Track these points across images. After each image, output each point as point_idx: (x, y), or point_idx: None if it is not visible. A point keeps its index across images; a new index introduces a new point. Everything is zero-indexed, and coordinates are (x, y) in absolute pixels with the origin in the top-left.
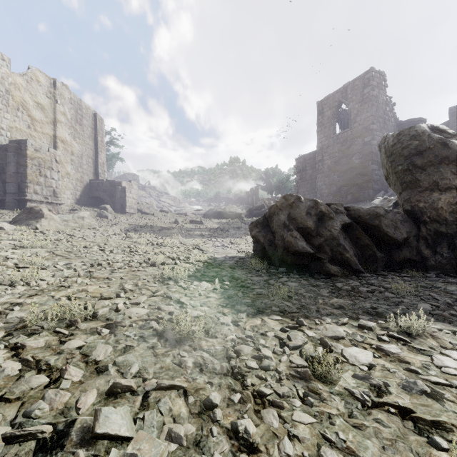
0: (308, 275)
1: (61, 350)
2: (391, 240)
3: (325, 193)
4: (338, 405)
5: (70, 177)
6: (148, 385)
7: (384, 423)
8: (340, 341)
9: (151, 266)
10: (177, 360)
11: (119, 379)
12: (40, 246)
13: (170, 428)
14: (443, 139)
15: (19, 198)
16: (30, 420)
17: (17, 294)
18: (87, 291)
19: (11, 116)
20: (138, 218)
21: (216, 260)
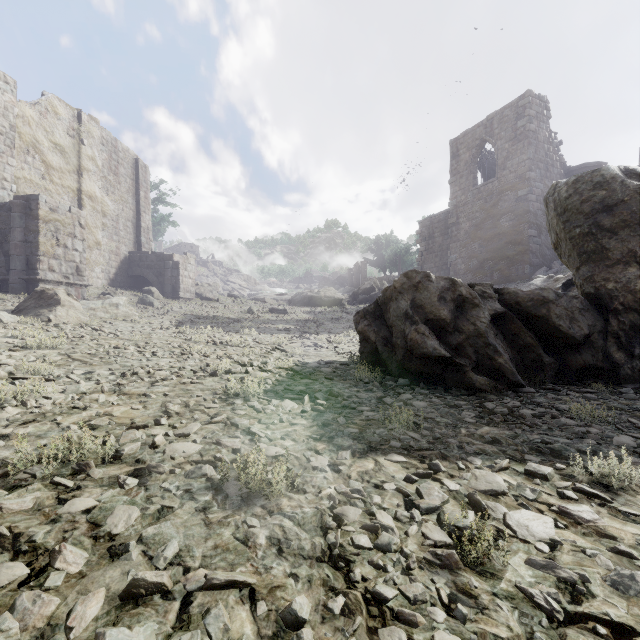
0: (441, 389)
1: (57, 515)
2: (565, 339)
3: (461, 269)
4: (509, 620)
5: (101, 248)
6: (192, 581)
7: None
8: (500, 499)
9: (210, 376)
10: (242, 532)
11: (143, 572)
12: (51, 346)
13: None
14: None
15: (28, 278)
16: None
17: (5, 420)
18: (111, 415)
19: (17, 161)
20: (196, 306)
21: (306, 366)
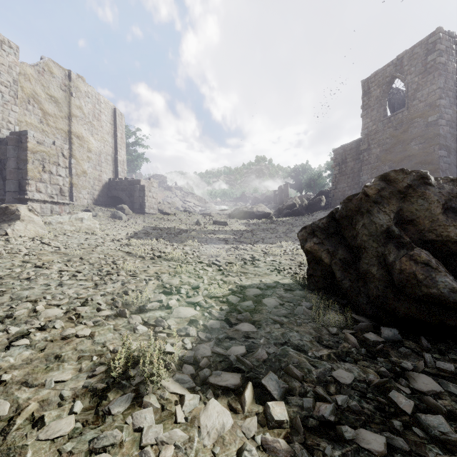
0: None
1: None
2: None
3: None
4: None
5: (86, 175)
6: None
7: None
8: None
9: (115, 317)
10: None
11: None
12: None
13: None
14: None
15: (19, 197)
16: None
17: None
18: None
19: (20, 109)
20: (156, 219)
21: (244, 293)
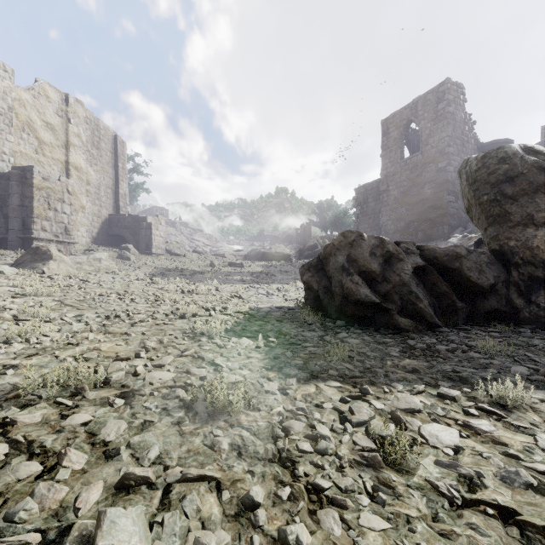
0: (372, 329)
1: (61, 427)
2: (475, 287)
3: (390, 229)
4: (419, 504)
5: (85, 211)
6: (171, 476)
7: (480, 529)
8: (417, 415)
9: (179, 319)
10: (209, 440)
11: (133, 468)
12: (46, 294)
13: (197, 538)
14: (539, 162)
15: (24, 236)
16: (12, 526)
17: (13, 354)
18: (100, 350)
19: (14, 138)
20: (166, 260)
21: (260, 311)
